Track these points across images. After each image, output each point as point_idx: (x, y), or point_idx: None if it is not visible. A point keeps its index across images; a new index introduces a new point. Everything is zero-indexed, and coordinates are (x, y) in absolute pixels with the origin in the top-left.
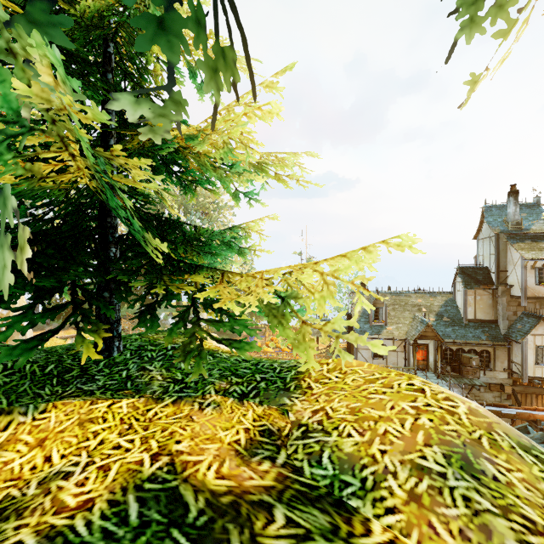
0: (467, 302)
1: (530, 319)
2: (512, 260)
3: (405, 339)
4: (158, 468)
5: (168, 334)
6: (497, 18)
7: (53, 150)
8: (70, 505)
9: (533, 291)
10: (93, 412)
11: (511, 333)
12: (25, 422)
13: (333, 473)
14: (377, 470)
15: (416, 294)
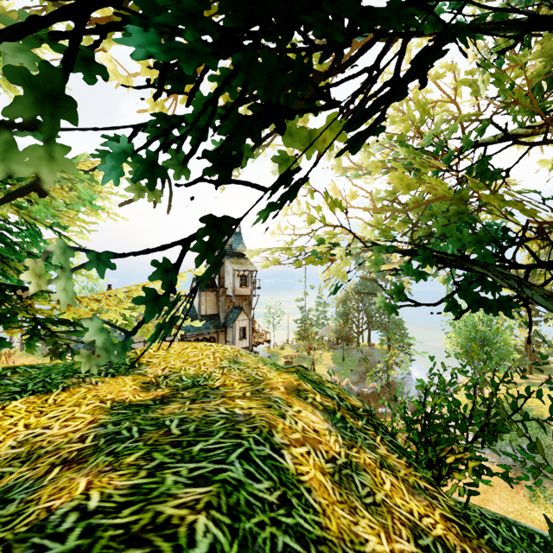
0: (201, 302)
1: (237, 310)
2: (228, 270)
3: None
4: (111, 404)
5: (27, 346)
6: (237, 168)
7: None
8: (80, 427)
9: (238, 292)
10: None
11: (227, 321)
12: None
13: (192, 380)
14: (208, 373)
15: None
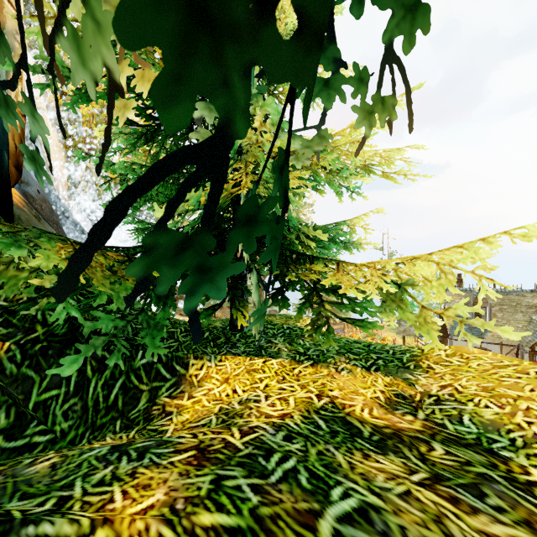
0: None
1: None
2: None
3: (517, 345)
4: (324, 404)
5: (298, 312)
6: None
7: (240, 171)
8: (274, 415)
9: None
10: (254, 365)
11: None
12: (211, 366)
13: (478, 431)
14: (526, 435)
15: (533, 293)
